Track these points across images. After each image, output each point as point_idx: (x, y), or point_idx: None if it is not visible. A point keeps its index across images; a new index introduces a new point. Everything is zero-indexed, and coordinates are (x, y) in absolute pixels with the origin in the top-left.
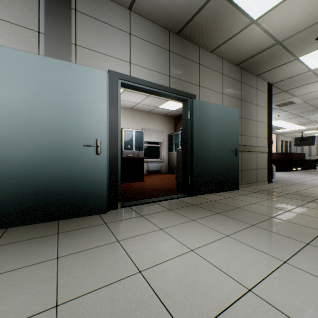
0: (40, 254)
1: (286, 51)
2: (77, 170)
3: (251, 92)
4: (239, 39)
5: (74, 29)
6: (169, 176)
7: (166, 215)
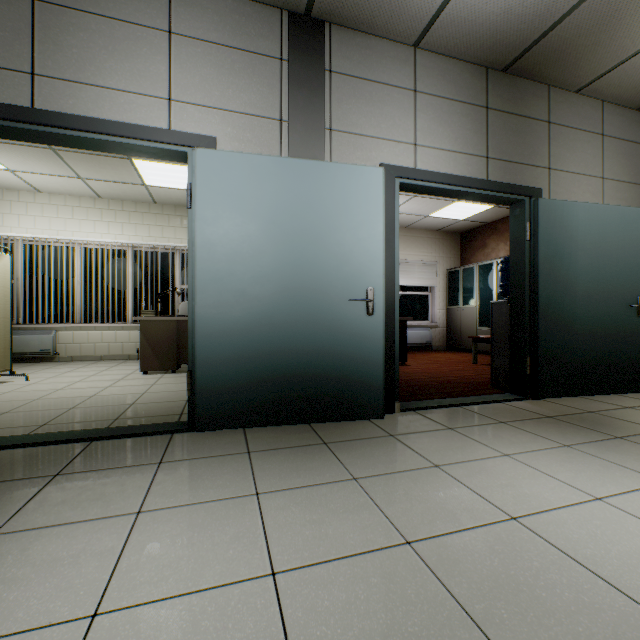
0: (324, 470)
1: None
2: (338, 342)
3: None
4: None
5: (328, 103)
6: (453, 357)
7: (499, 432)
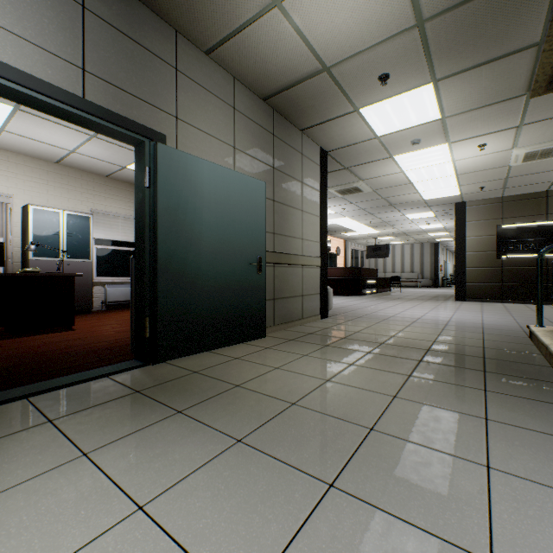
0: None
1: (340, 92)
2: None
3: (292, 157)
4: (258, 40)
5: None
6: None
7: (6, 451)
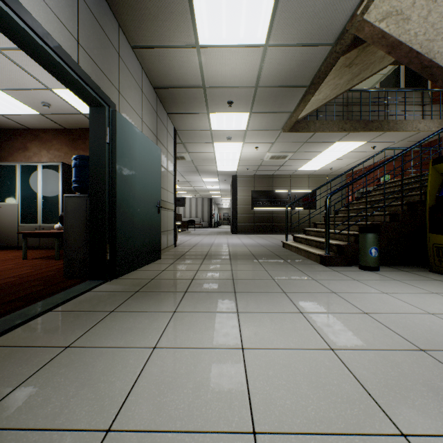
0: None
1: (205, 101)
2: None
3: (164, 131)
4: (174, 57)
5: None
6: None
7: (122, 323)
